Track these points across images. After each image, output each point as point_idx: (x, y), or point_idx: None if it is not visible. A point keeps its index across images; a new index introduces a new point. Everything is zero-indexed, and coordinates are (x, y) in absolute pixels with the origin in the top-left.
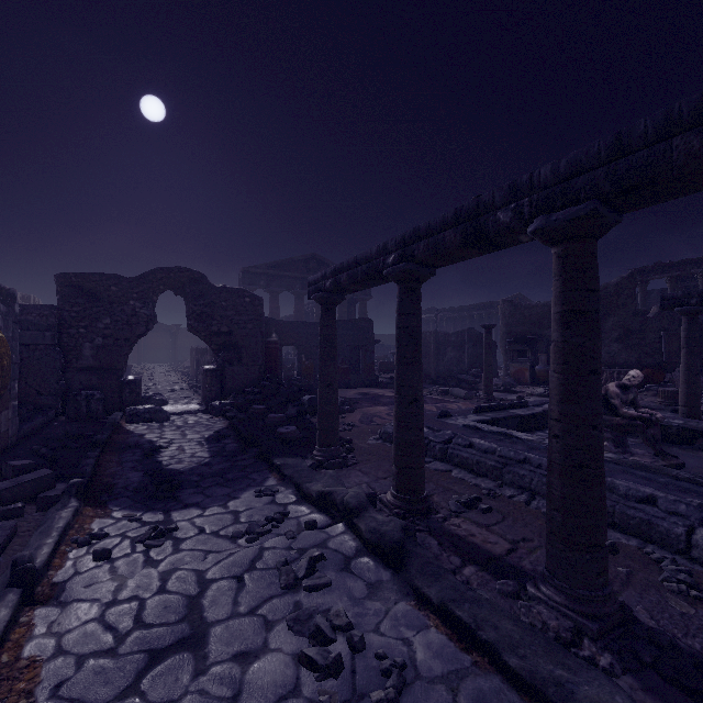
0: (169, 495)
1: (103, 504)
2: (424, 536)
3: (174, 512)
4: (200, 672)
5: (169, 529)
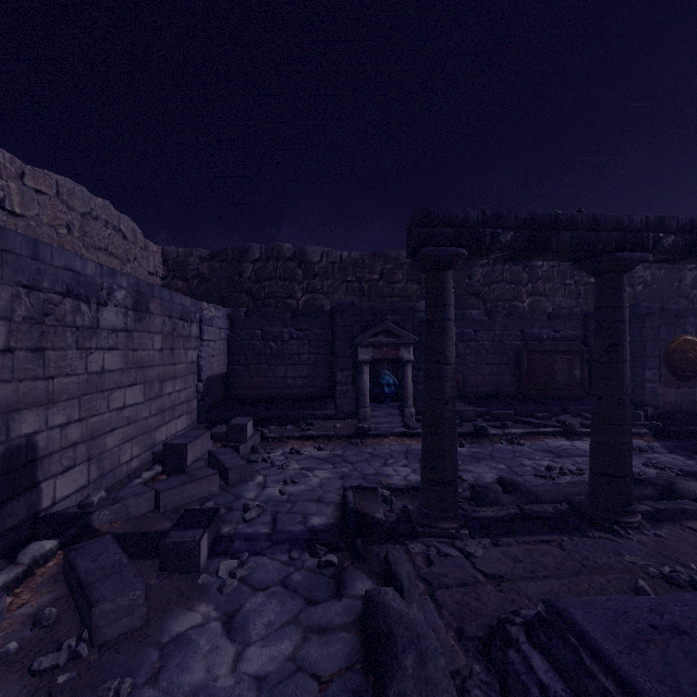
0: (693, 450)
1: (661, 440)
2: (695, 506)
3: (672, 453)
4: (545, 457)
5: (638, 449)
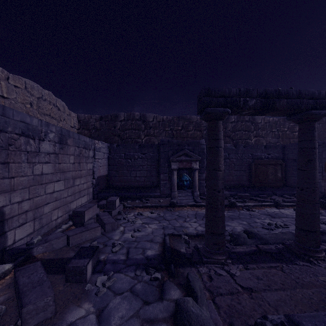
0: None
1: (325, 209)
2: None
3: None
4: (266, 217)
5: None
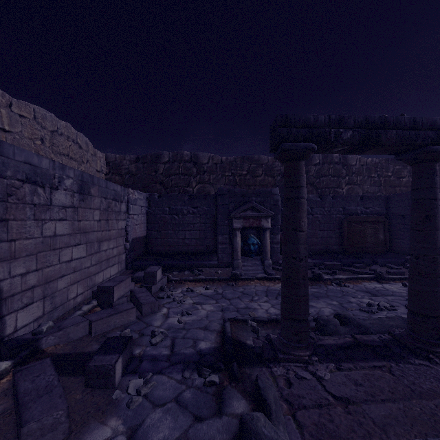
0: None
1: None
2: None
3: None
4: (364, 296)
5: None
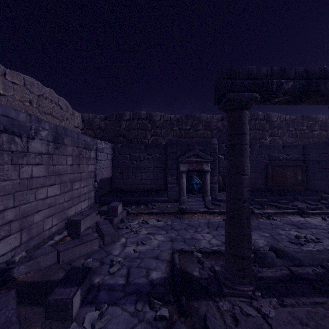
0: None
1: None
2: None
3: None
4: (291, 228)
5: None
